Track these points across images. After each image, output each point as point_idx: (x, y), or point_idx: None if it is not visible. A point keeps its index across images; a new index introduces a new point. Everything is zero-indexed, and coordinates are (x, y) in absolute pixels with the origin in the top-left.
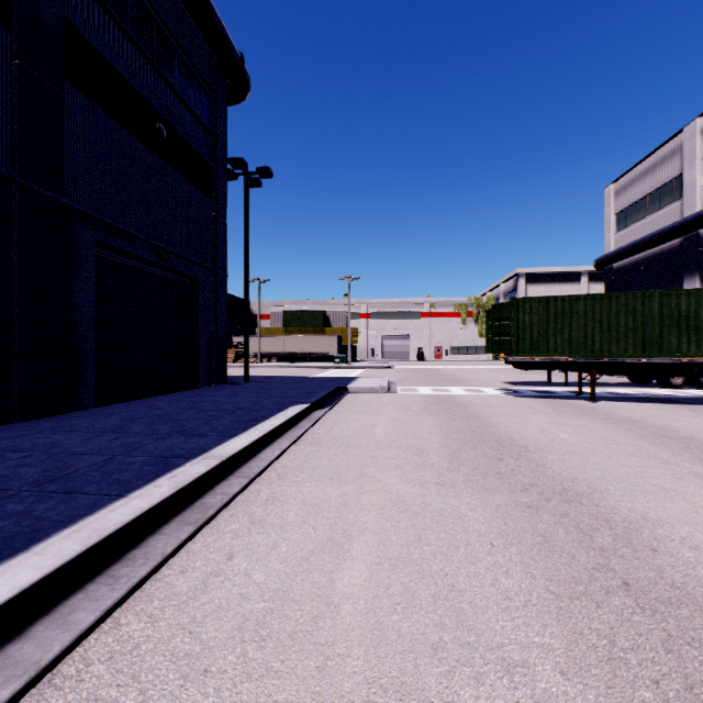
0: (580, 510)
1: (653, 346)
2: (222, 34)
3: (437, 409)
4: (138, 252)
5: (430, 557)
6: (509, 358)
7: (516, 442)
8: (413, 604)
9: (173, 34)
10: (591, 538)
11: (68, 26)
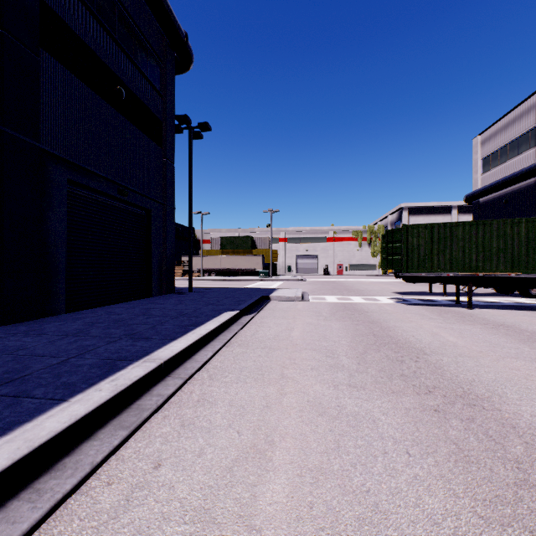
0: (485, 414)
1: (520, 264)
2: (170, 16)
3: (343, 315)
4: (102, 188)
5: (350, 468)
6: (400, 273)
7: (413, 345)
8: (338, 530)
9: (131, 16)
10: (503, 447)
11: (43, 5)
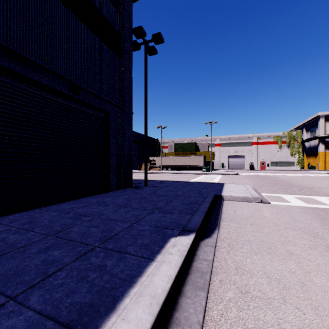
0: None
1: None
2: None
3: None
4: (48, 82)
5: None
6: None
7: None
8: None
9: None
10: None
11: None
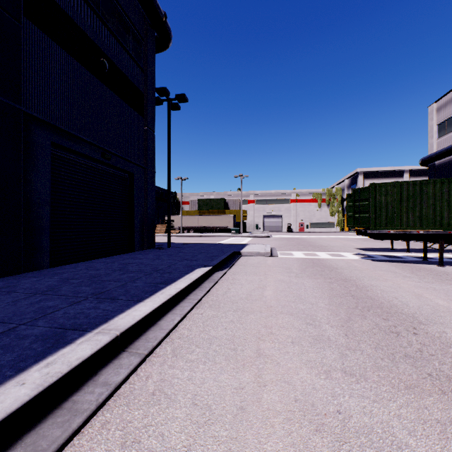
0: None
1: None
2: None
3: (313, 271)
4: (86, 152)
5: None
6: (368, 231)
7: (401, 309)
8: None
9: None
10: None
11: None
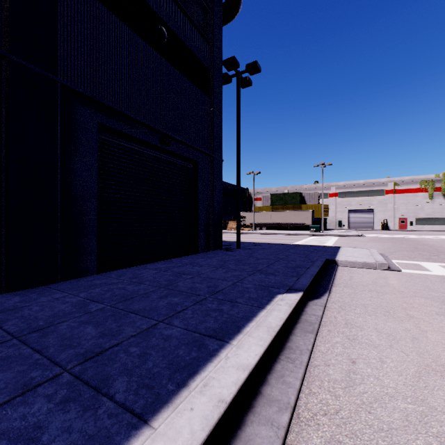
0: None
1: None
2: None
3: None
4: (142, 136)
5: None
6: None
7: None
8: None
9: None
10: None
11: None
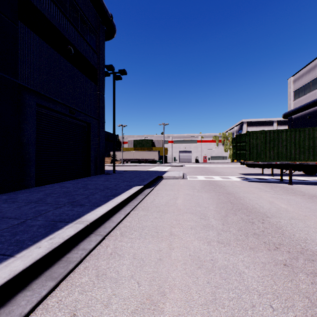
0: None
1: None
2: (101, 3)
3: (209, 188)
4: (59, 109)
5: None
6: (245, 162)
7: (258, 210)
8: None
9: (77, 3)
10: None
11: None
